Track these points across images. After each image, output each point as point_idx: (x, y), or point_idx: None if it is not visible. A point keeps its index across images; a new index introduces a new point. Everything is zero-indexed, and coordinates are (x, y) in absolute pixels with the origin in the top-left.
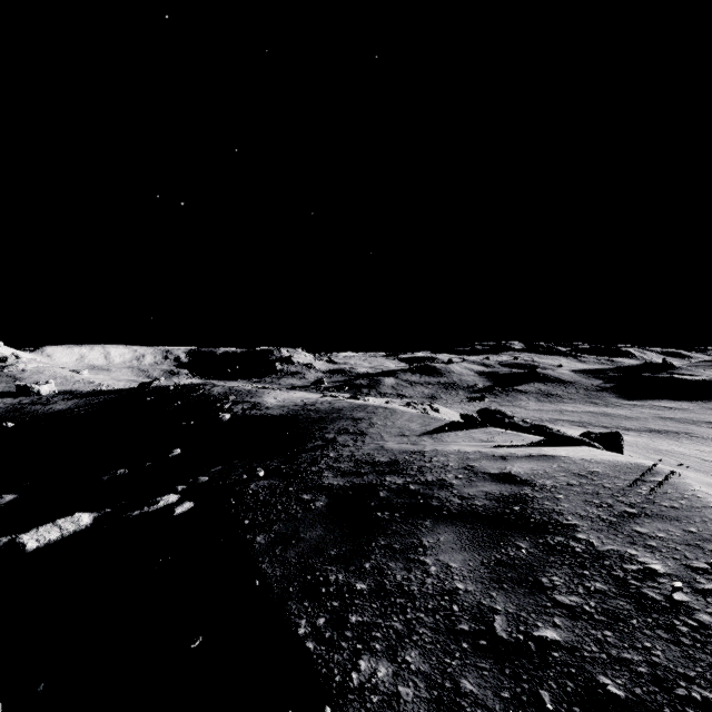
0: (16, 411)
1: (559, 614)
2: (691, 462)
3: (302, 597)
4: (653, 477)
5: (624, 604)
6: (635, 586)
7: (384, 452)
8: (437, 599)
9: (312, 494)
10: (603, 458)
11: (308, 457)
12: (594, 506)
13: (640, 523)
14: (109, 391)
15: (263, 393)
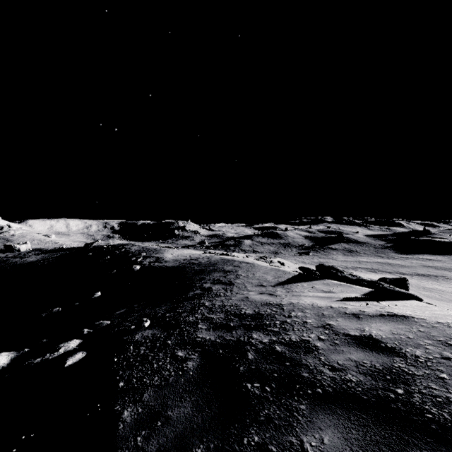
0: (2, 262)
1: None
2: (449, 296)
3: None
4: None
5: None
6: None
7: (248, 303)
8: None
9: (186, 350)
10: None
11: (188, 306)
12: None
13: None
14: (65, 248)
15: (164, 250)
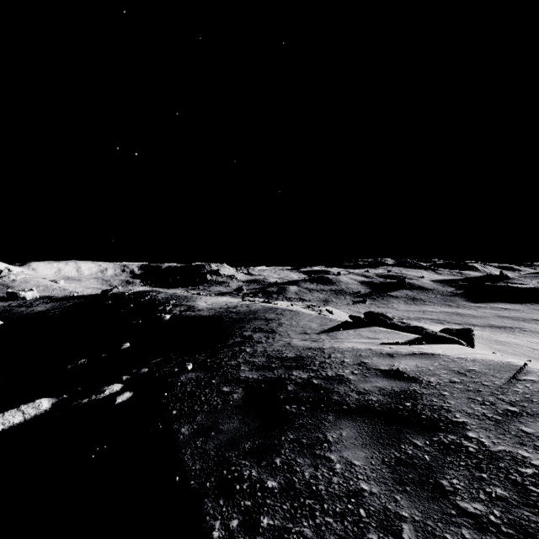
0: (6, 312)
1: (465, 525)
2: (524, 350)
3: (217, 495)
4: (525, 376)
5: (529, 515)
6: (536, 494)
7: (290, 348)
8: (344, 501)
9: (230, 386)
10: (477, 357)
11: (229, 352)
12: (478, 404)
13: (524, 422)
14: (78, 296)
15: (196, 298)
